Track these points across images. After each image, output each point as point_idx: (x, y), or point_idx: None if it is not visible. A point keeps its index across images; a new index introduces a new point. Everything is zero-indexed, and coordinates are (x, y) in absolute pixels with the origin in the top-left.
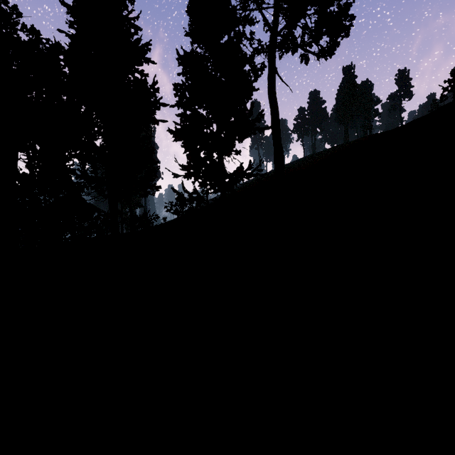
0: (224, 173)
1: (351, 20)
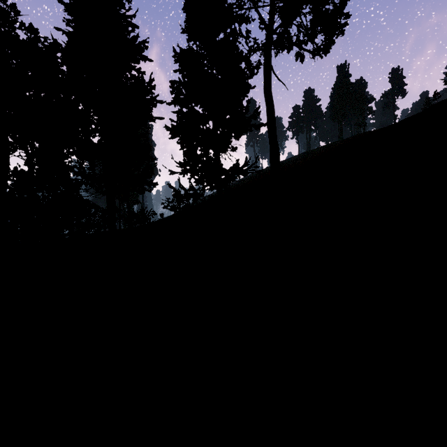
0: (220, 170)
1: (346, 18)
